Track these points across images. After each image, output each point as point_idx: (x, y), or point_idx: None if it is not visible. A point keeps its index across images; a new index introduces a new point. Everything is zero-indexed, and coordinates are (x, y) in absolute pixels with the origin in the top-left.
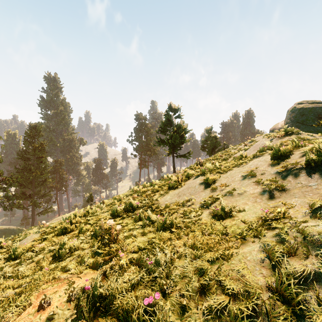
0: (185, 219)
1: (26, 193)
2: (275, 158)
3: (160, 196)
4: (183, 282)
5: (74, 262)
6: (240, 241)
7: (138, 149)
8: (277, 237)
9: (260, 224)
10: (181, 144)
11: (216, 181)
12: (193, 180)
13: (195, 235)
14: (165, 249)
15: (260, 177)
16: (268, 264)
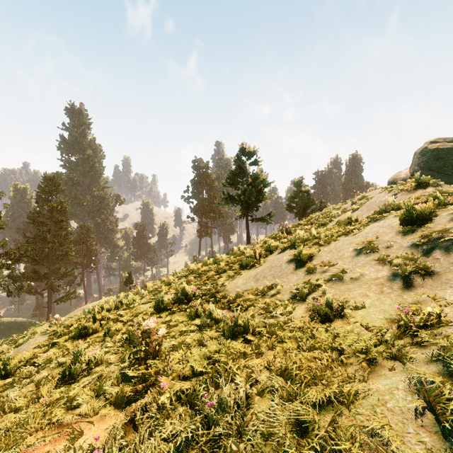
0: (267, 318)
1: (39, 272)
2: (407, 222)
3: (228, 280)
4: (269, 448)
5: (88, 391)
6: (367, 365)
7: (196, 209)
8: (439, 363)
9: (396, 332)
10: (259, 203)
11: (313, 257)
12: (278, 256)
13: (286, 349)
14: (236, 375)
15: (386, 253)
16: (433, 422)
